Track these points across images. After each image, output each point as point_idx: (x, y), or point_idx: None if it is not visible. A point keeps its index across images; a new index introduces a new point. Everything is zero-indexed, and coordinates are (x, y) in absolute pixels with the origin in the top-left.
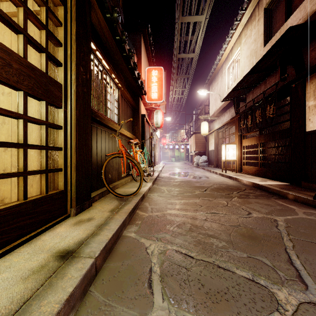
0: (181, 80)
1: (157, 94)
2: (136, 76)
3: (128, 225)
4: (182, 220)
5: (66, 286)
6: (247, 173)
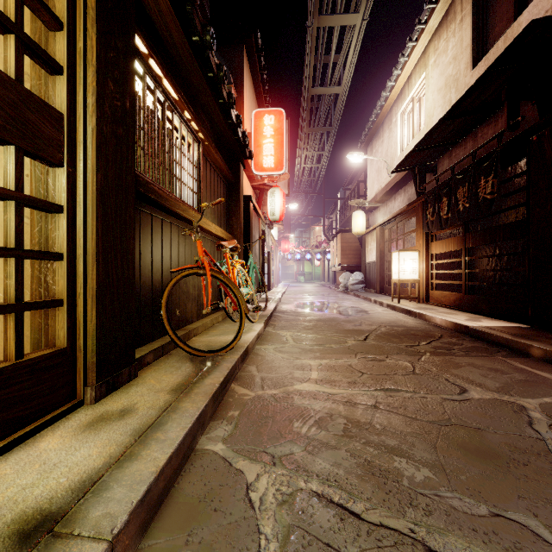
0: (316, 137)
1: (274, 159)
2: (232, 121)
3: (211, 422)
4: (327, 409)
5: None
6: (440, 304)
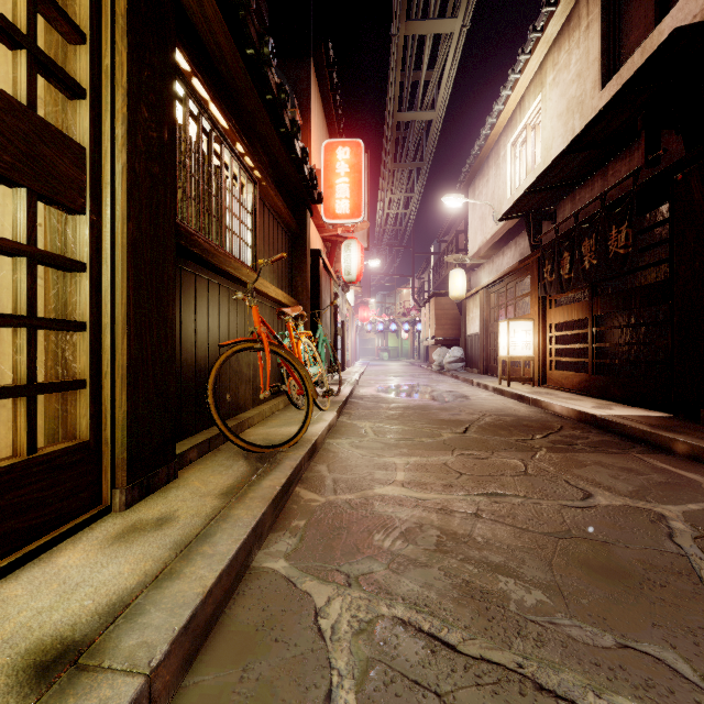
0: (404, 175)
1: (349, 203)
2: (297, 156)
3: (271, 534)
4: (416, 518)
5: None
6: (560, 388)
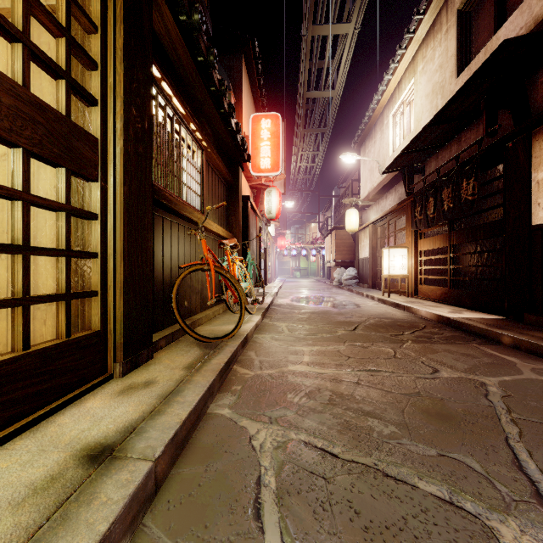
0: (311, 137)
1: (270, 161)
2: (232, 129)
3: (218, 394)
4: (316, 385)
5: (96, 520)
6: (427, 298)
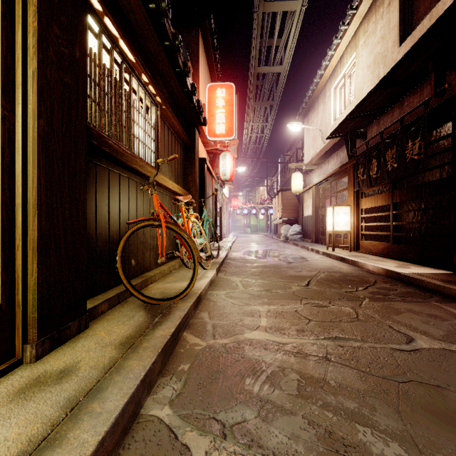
0: (261, 110)
1: (225, 126)
2: (188, 89)
3: (160, 379)
4: (279, 362)
5: None
6: (369, 252)
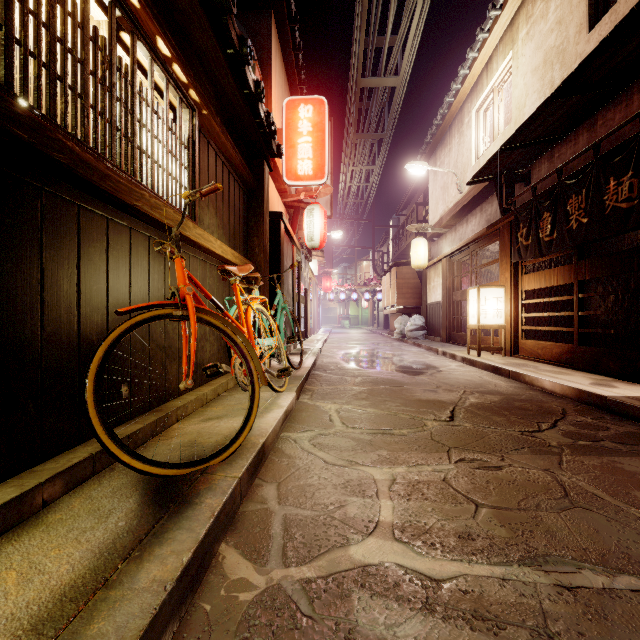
0: (366, 146)
1: (312, 164)
2: (249, 89)
3: None
4: None
5: None
6: (536, 359)
